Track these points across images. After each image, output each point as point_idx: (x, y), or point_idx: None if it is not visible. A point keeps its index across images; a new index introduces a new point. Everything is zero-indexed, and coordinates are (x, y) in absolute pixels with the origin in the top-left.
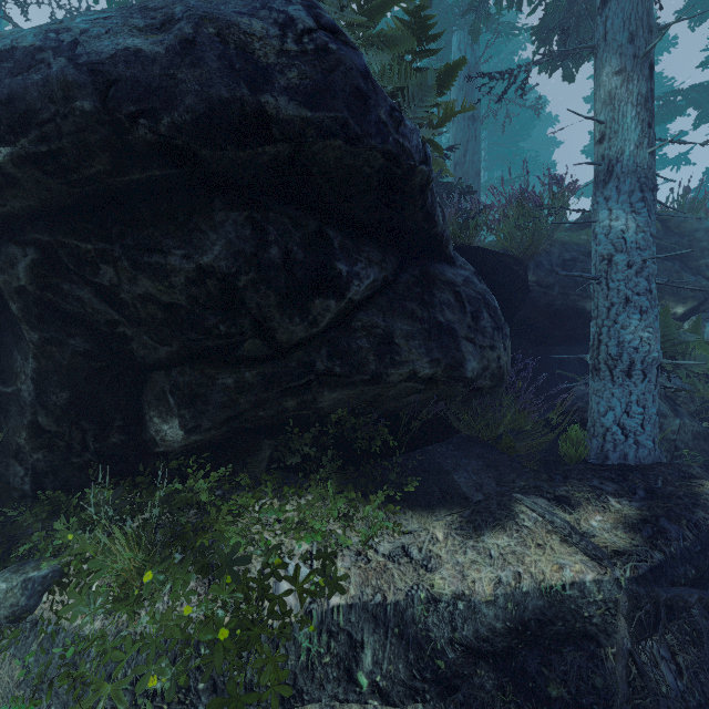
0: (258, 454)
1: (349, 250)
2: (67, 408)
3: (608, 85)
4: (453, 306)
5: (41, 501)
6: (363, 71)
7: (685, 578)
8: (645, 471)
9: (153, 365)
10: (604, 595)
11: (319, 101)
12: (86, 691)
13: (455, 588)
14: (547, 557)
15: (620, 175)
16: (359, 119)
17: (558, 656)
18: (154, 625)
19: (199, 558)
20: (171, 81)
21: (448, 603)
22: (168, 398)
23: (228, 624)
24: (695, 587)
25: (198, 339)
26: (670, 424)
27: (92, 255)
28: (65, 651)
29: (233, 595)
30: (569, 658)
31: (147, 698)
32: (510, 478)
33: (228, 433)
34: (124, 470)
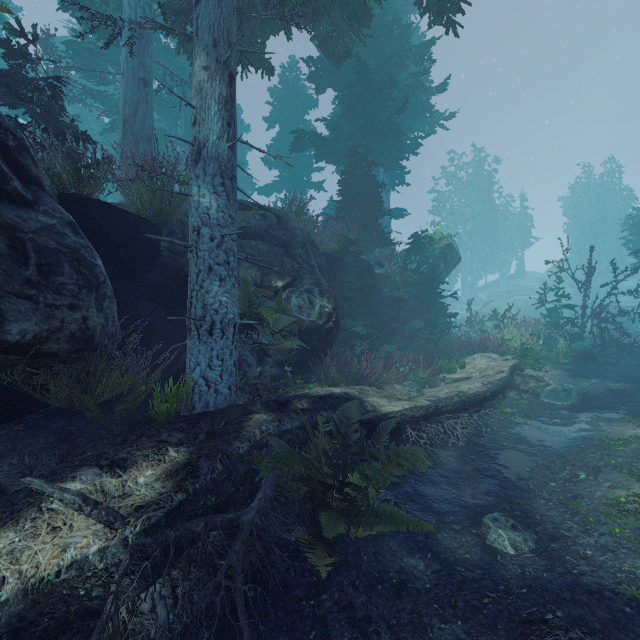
0: None
1: None
2: None
3: (199, 76)
4: (1, 253)
5: None
6: None
7: (203, 509)
8: (216, 415)
9: None
10: (106, 562)
11: None
12: None
13: None
14: (56, 542)
15: (207, 159)
16: None
17: None
18: None
19: None
20: None
21: None
22: None
23: None
24: (221, 510)
25: None
26: (253, 372)
27: None
28: None
29: None
30: None
31: None
32: (83, 449)
33: None
34: None
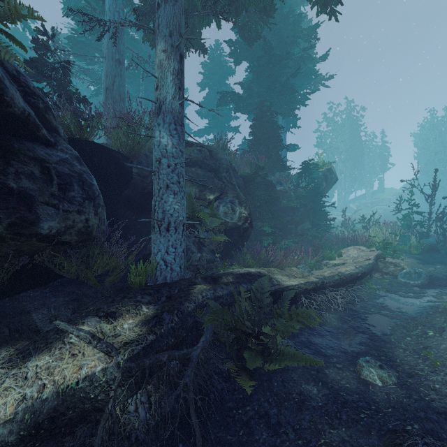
0: None
1: None
2: None
3: (160, 57)
4: (37, 177)
5: None
6: None
7: (166, 346)
8: (172, 285)
9: None
10: (107, 377)
11: None
12: None
13: None
14: (75, 363)
15: (165, 112)
16: None
17: (71, 436)
18: None
19: None
20: None
21: None
22: None
23: None
24: (177, 348)
25: None
26: (195, 257)
27: None
28: None
29: None
30: (80, 433)
31: None
32: (86, 306)
33: None
34: None
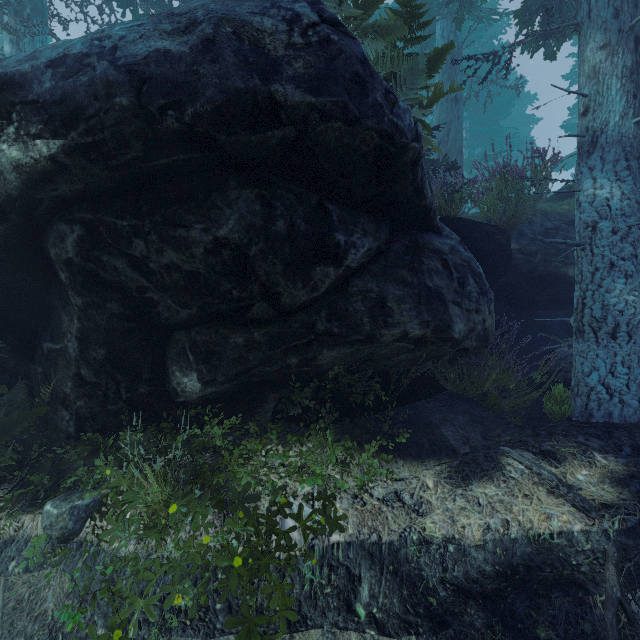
0: (264, 406)
1: (346, 222)
2: (104, 362)
3: (592, 60)
4: (441, 272)
5: (83, 441)
6: (362, 58)
7: None
8: (631, 429)
9: (175, 325)
10: (592, 545)
11: (322, 87)
12: (123, 604)
13: (446, 532)
14: (535, 507)
15: (605, 145)
16: (357, 102)
17: (546, 600)
18: (178, 551)
19: (215, 495)
20: (194, 76)
21: (438, 545)
22: (188, 354)
23: (242, 553)
24: None
25: (214, 303)
26: None
27: (126, 230)
28: (105, 569)
29: (245, 528)
30: (557, 603)
31: (173, 614)
32: (495, 432)
33: (239, 386)
34: (150, 417)
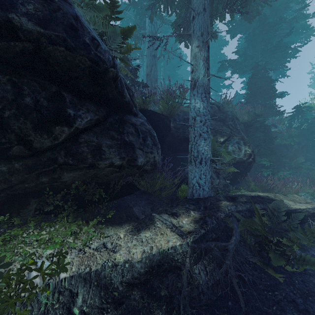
0: (28, 207)
1: (75, 104)
2: None
3: (194, 51)
4: (134, 134)
5: None
6: (75, 16)
7: (211, 238)
8: (205, 200)
9: None
10: (183, 250)
11: (48, 25)
12: None
13: (125, 258)
14: (164, 238)
15: (198, 86)
16: (73, 39)
17: (166, 278)
18: None
19: None
20: None
21: (121, 265)
22: None
23: None
24: (216, 241)
25: None
26: (215, 182)
27: None
28: None
29: None
30: (170, 278)
31: None
32: (157, 207)
33: (7, 197)
34: None
